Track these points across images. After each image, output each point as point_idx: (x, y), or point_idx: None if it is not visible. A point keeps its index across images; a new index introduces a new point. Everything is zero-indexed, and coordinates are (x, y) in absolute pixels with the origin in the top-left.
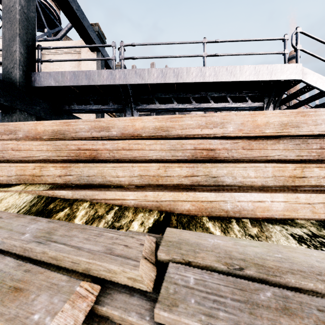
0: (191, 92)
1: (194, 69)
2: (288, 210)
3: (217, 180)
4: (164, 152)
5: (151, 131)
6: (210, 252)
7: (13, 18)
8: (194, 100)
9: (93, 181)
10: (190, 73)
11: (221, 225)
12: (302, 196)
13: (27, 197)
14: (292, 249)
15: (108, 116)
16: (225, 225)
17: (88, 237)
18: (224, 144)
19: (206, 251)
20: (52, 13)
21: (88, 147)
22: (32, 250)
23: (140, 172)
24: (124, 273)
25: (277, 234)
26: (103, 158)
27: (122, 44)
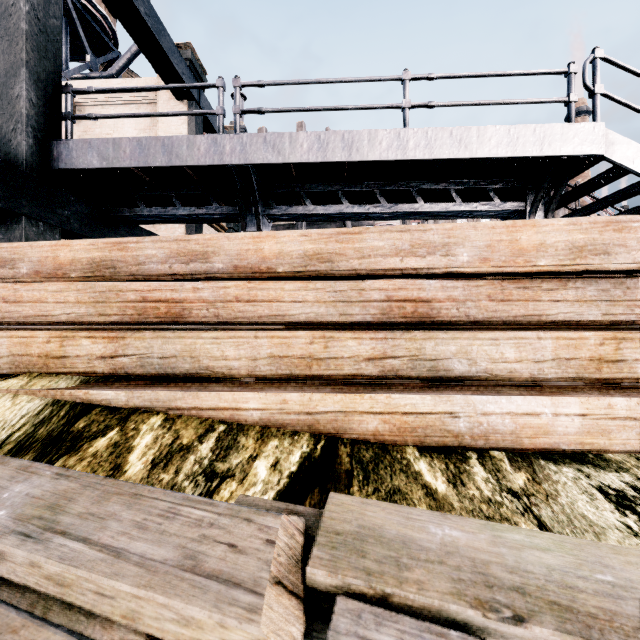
0: (378, 180)
1: (384, 133)
2: (590, 434)
3: (435, 366)
4: (323, 305)
5: (296, 261)
6: (436, 566)
7: (14, 29)
8: (384, 197)
9: (173, 368)
10: (377, 142)
11: (446, 467)
12: (620, 403)
13: (30, 405)
14: (634, 556)
15: (212, 229)
16: (455, 467)
17: (144, 521)
18: (450, 289)
19: (426, 562)
20: (100, 25)
21: (164, 295)
22: (5, 555)
23: (272, 349)
24: (222, 632)
25: (568, 487)
26: (195, 318)
27: (237, 84)
